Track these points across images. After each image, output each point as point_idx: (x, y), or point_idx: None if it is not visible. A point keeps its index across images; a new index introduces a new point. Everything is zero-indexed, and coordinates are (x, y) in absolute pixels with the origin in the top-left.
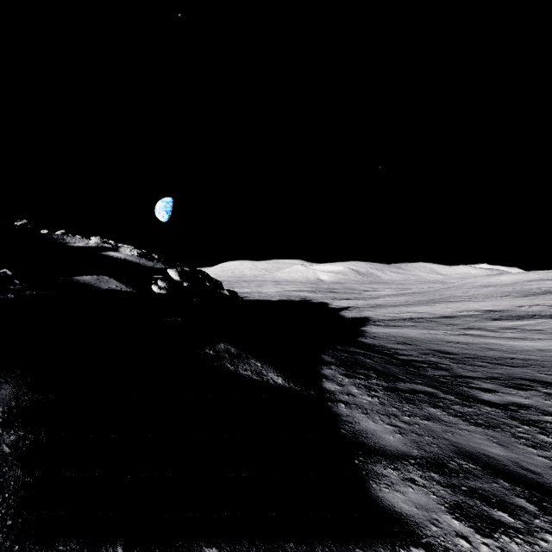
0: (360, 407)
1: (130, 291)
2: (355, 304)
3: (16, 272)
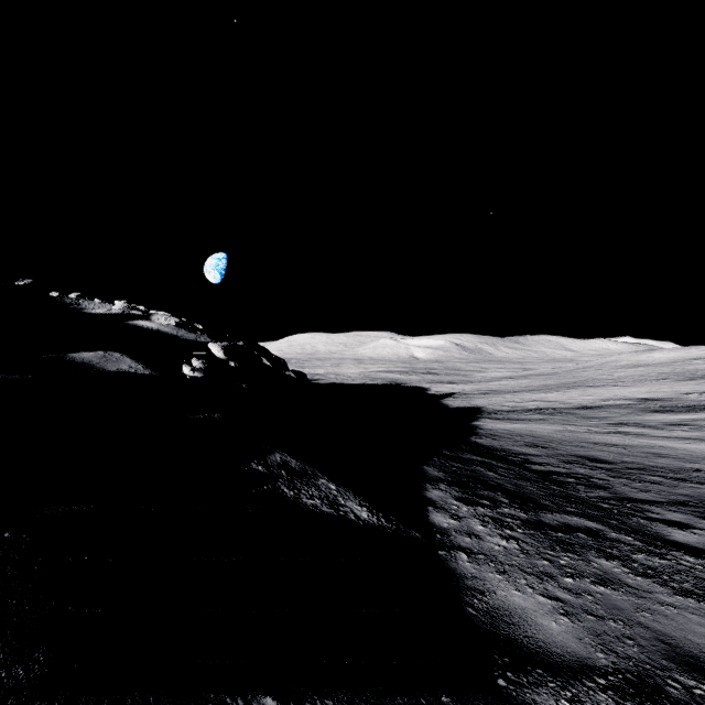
0: (491, 560)
1: (149, 375)
2: (462, 390)
3: None
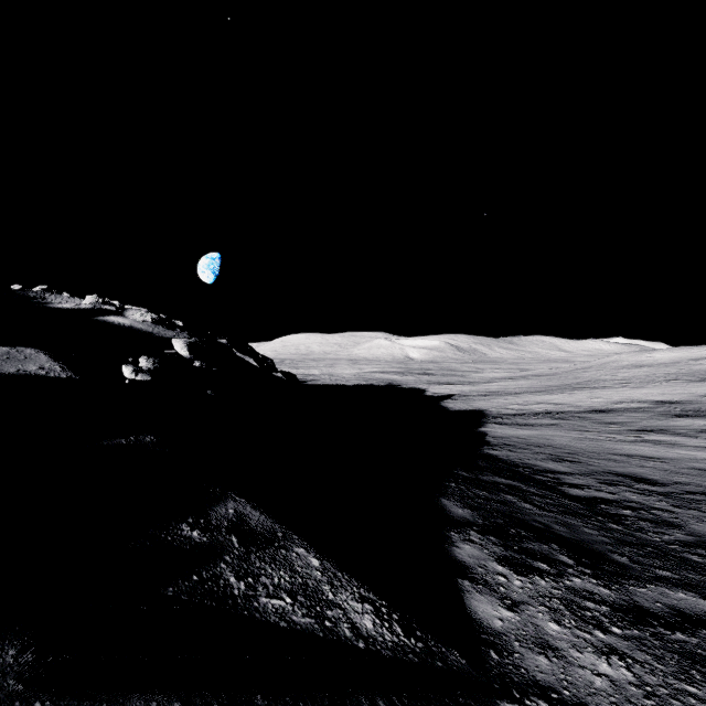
0: None
1: (65, 378)
2: (460, 391)
3: None
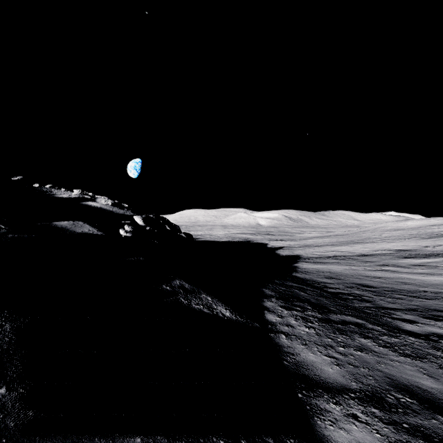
0: (299, 338)
1: (100, 235)
2: (288, 244)
3: (2, 218)
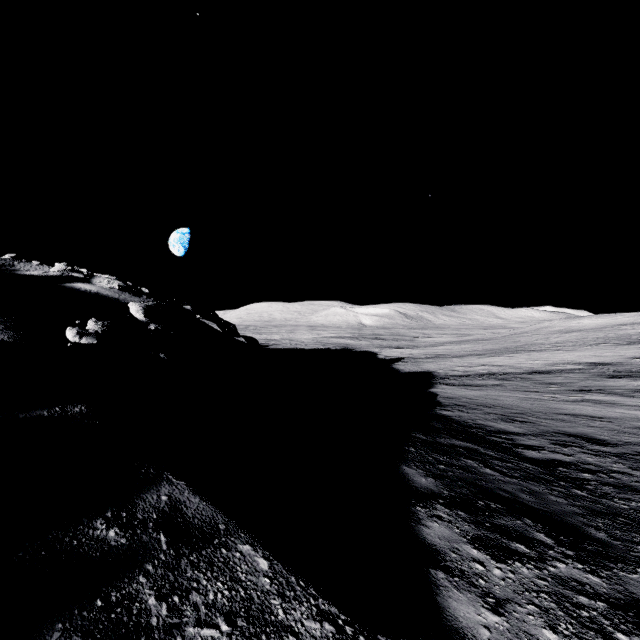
0: None
1: None
2: (410, 354)
3: None
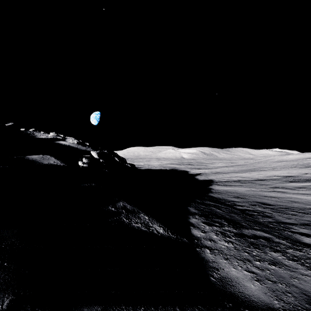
0: (221, 252)
1: (63, 165)
2: (204, 172)
3: None
